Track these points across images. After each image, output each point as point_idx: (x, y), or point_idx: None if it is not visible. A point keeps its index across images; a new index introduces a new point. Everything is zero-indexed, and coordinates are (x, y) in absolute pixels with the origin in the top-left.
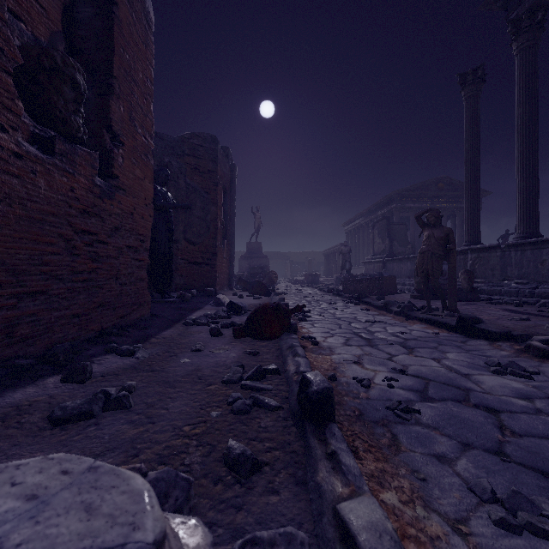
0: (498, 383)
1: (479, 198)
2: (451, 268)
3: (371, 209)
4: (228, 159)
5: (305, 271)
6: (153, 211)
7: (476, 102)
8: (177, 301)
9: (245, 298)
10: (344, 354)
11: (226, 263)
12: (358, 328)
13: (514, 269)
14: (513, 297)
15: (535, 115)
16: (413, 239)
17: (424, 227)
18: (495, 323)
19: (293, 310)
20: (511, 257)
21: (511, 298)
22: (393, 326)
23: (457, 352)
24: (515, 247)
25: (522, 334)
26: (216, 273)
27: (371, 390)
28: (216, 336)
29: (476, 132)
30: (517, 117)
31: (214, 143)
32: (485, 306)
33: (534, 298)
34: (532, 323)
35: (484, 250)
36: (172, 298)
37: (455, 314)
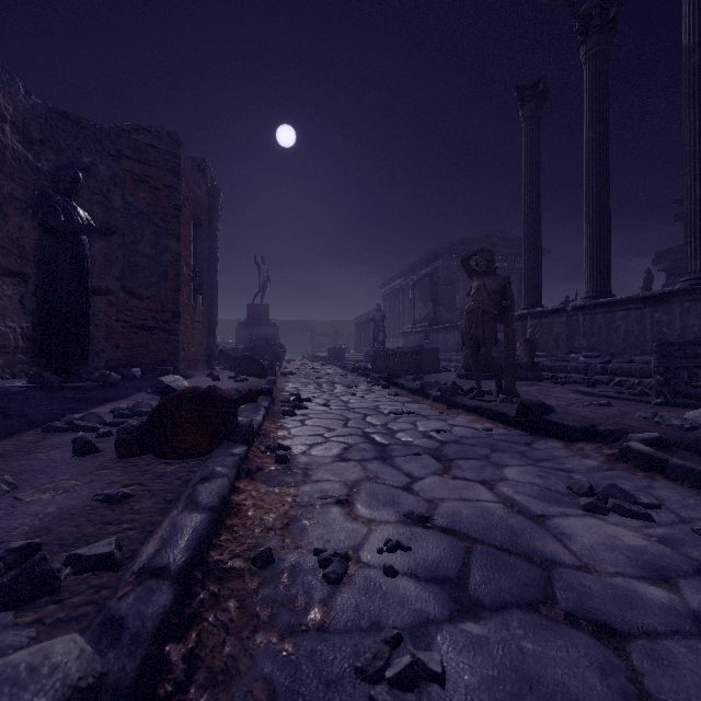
0: (600, 538)
1: (540, 248)
2: (509, 334)
3: (414, 267)
4: (205, 177)
5: (331, 345)
6: (48, 236)
7: (537, 125)
8: (88, 387)
9: (223, 380)
10: (326, 482)
11: (202, 330)
12: (374, 425)
13: (582, 339)
14: (582, 374)
15: (607, 141)
16: (463, 305)
17: (472, 276)
18: (568, 412)
19: (241, 399)
20: (579, 323)
21: (580, 375)
22: (427, 419)
23: (521, 464)
24: (583, 310)
25: (613, 430)
26: (179, 343)
27: (340, 592)
28: (81, 455)
29: (537, 163)
30: (586, 143)
31: (174, 145)
32: (551, 387)
33: (607, 375)
34: (616, 411)
35: (546, 314)
36: (83, 383)
37: (513, 399)
